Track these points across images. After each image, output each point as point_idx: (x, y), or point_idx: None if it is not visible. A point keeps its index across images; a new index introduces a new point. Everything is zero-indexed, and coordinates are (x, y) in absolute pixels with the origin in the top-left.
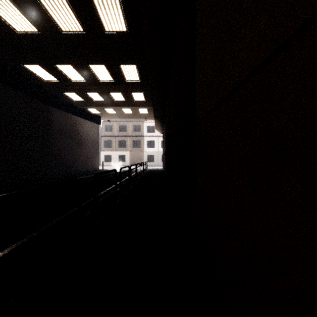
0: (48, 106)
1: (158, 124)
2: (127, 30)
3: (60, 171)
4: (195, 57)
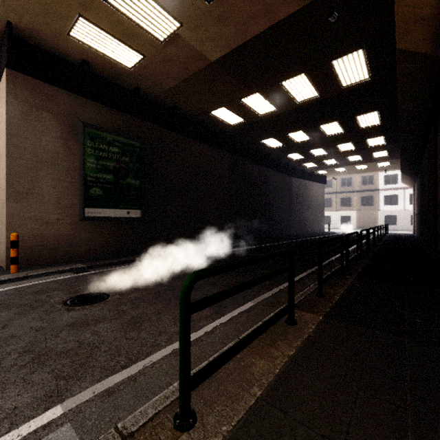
0: (289, 177)
1: (406, 178)
2: (380, 124)
3: (296, 231)
4: (437, 176)
